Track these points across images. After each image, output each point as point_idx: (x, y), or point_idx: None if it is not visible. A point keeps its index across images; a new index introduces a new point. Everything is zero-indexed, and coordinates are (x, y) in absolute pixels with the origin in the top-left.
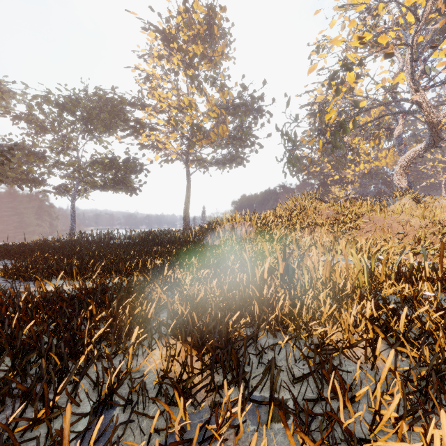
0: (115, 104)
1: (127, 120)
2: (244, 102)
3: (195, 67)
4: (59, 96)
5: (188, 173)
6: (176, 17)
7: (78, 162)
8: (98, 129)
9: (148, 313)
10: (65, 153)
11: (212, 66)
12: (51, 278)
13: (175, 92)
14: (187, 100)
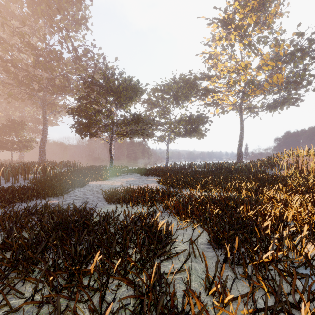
0: (191, 81)
1: (199, 89)
2: (300, 47)
3: (248, 35)
4: (162, 85)
5: (241, 119)
6: (234, 4)
7: (171, 122)
8: (181, 99)
9: (282, 219)
10: (166, 117)
11: (264, 28)
12: (186, 188)
13: (234, 60)
14: (243, 63)
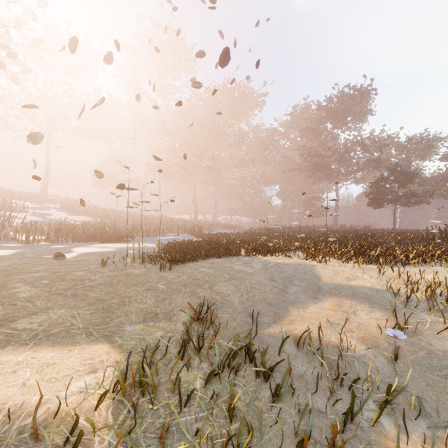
0: None
1: None
2: None
3: None
4: None
5: None
6: None
7: None
8: None
9: None
10: None
11: None
12: None
13: None
14: None
